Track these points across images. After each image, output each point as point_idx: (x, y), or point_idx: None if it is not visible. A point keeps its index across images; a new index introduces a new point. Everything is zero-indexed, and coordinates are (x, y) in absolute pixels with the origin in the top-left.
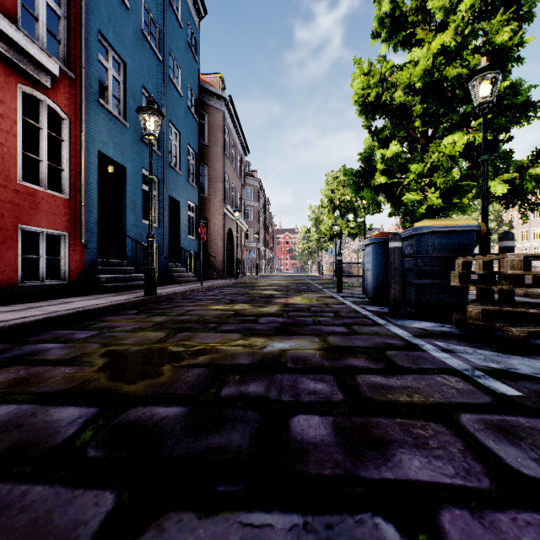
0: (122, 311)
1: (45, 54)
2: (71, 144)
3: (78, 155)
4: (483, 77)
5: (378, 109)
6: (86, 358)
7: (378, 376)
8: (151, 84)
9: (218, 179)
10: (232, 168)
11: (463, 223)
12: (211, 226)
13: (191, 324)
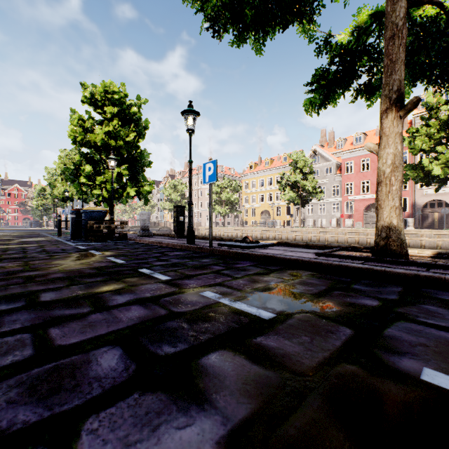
0: None
1: None
2: None
3: None
4: (111, 160)
5: (83, 144)
6: None
7: (50, 246)
8: None
9: None
10: None
11: (100, 209)
12: None
13: None
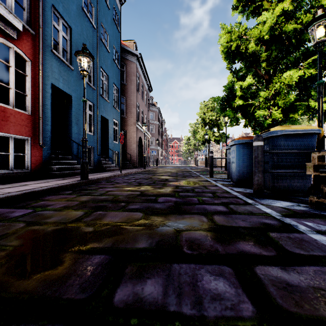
0: (61, 192)
1: (11, 15)
2: (32, 78)
3: (37, 86)
4: (319, 22)
5: (237, 56)
6: (3, 239)
7: (277, 268)
8: (89, 43)
9: (133, 106)
10: (141, 99)
11: (308, 127)
12: (128, 135)
13: (107, 203)
